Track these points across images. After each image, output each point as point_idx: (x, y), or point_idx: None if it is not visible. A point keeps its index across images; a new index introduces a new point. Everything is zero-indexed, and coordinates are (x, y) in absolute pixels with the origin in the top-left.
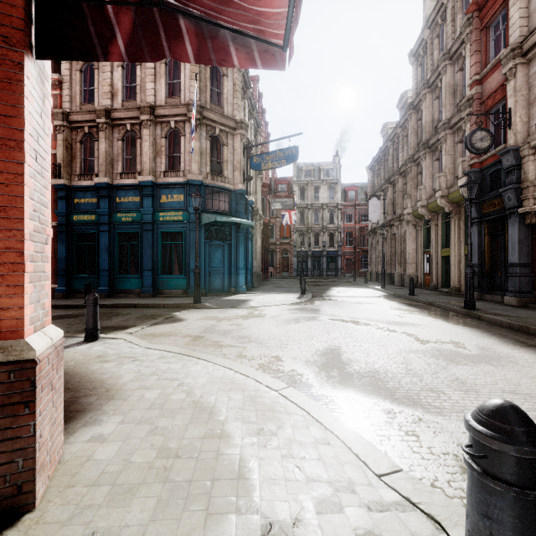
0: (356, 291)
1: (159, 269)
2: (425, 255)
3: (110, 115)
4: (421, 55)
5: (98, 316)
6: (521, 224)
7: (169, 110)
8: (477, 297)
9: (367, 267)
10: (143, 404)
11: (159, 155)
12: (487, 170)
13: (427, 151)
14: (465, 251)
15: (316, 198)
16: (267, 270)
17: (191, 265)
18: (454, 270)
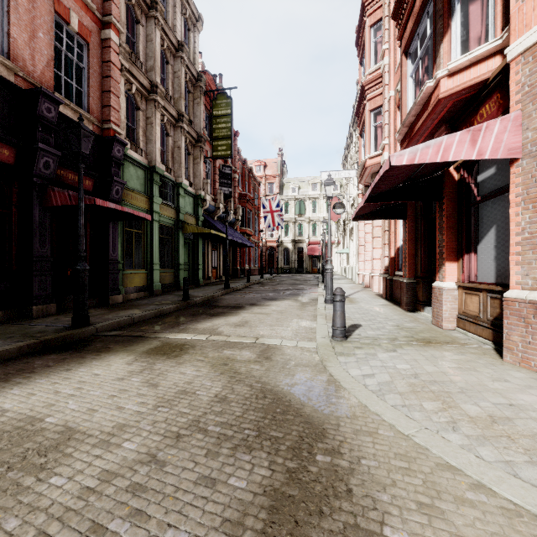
0: None
1: None
2: None
3: None
4: None
5: None
6: None
7: None
8: None
9: None
10: None
11: None
12: None
13: None
14: None
15: None
16: None
17: None
18: None
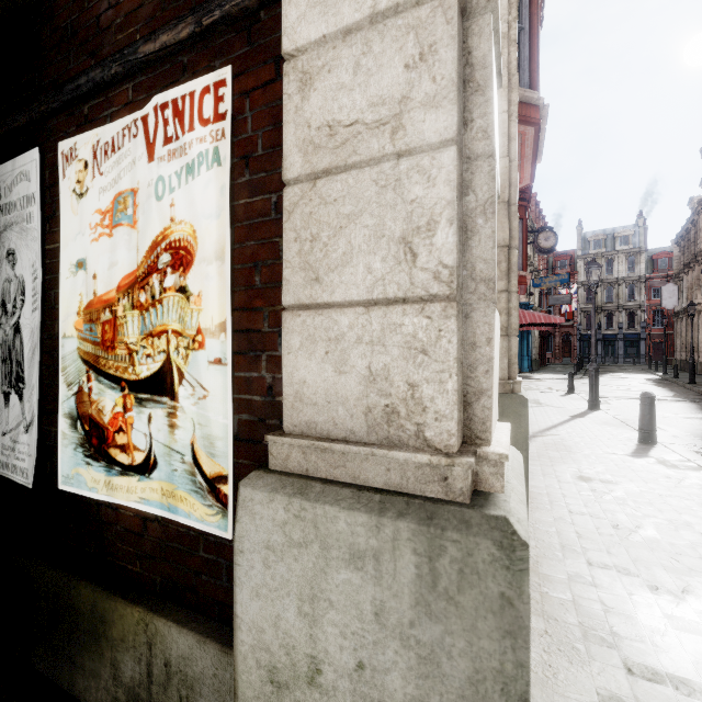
0: (631, 375)
1: None
2: None
3: None
4: None
5: None
6: None
7: None
8: None
9: None
10: None
11: None
12: None
13: None
14: None
15: (609, 272)
16: (544, 357)
17: None
18: None
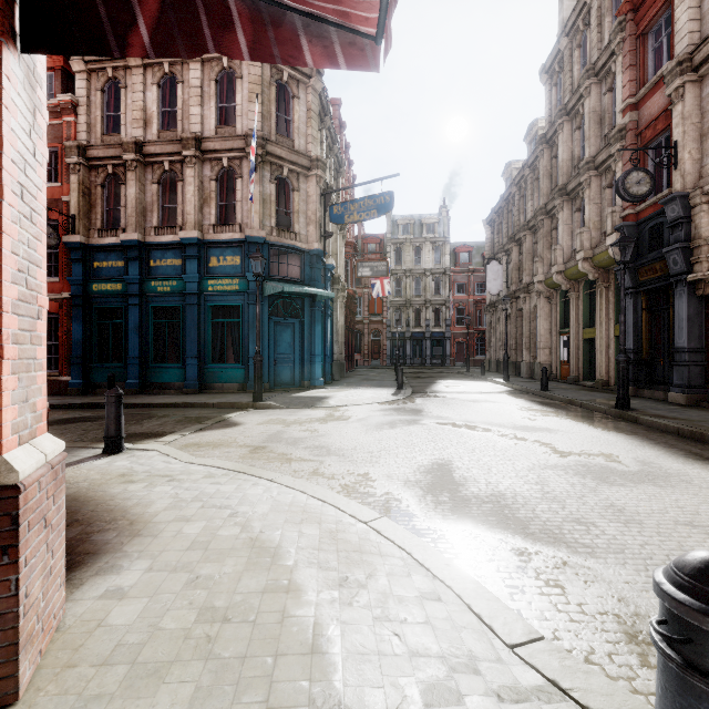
0: (470, 384)
1: (207, 355)
2: (562, 337)
3: (141, 149)
4: (557, 72)
5: (122, 420)
6: (691, 295)
7: (221, 144)
8: (632, 393)
9: (484, 353)
10: (180, 543)
11: (207, 203)
12: (646, 224)
13: (565, 199)
14: (615, 332)
15: (416, 262)
16: (352, 358)
17: (250, 351)
18: (600, 358)
